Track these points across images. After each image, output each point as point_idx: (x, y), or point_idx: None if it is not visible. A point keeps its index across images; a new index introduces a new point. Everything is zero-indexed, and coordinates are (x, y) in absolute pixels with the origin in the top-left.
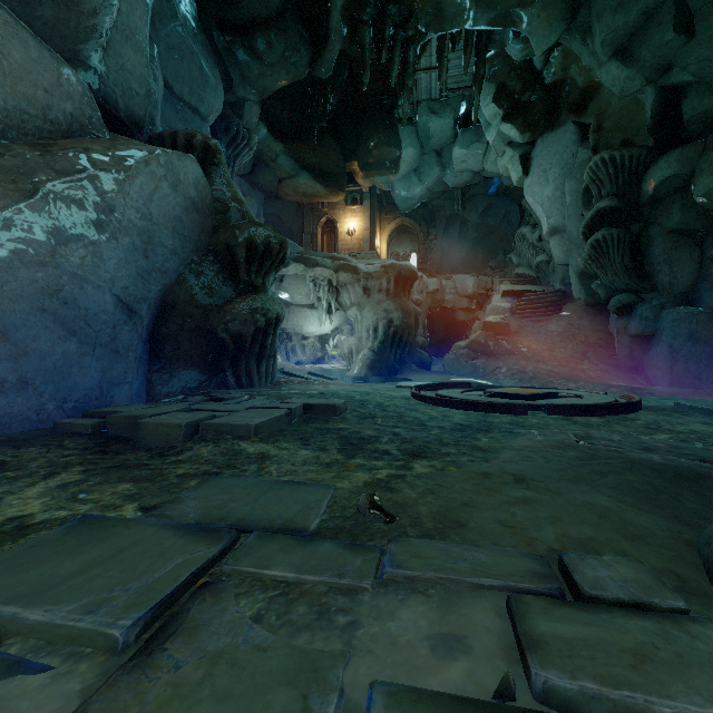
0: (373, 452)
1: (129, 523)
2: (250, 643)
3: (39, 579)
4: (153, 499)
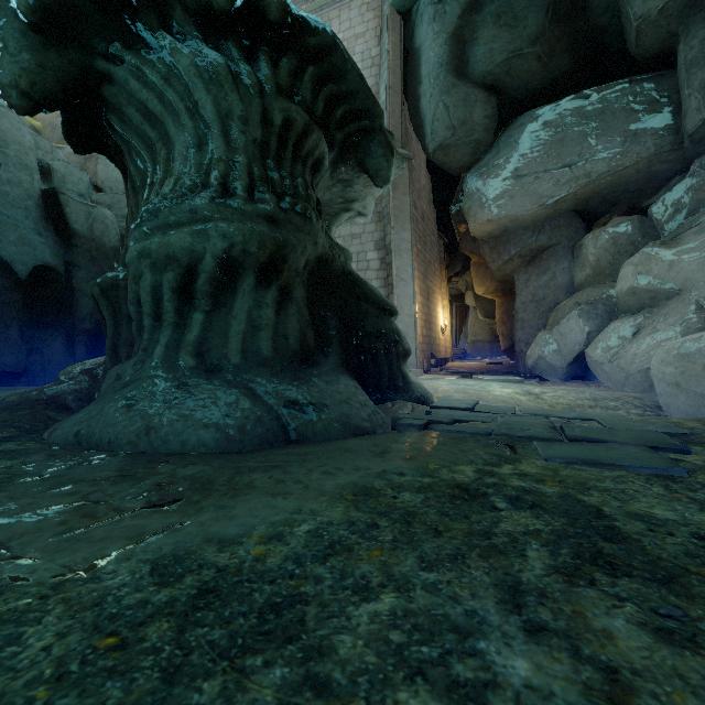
0: (536, 502)
1: (643, 443)
2: (526, 427)
3: (621, 431)
4: (695, 465)
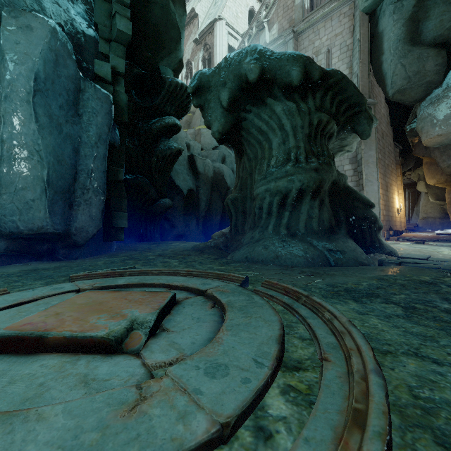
0: None
1: None
2: None
3: None
4: None
